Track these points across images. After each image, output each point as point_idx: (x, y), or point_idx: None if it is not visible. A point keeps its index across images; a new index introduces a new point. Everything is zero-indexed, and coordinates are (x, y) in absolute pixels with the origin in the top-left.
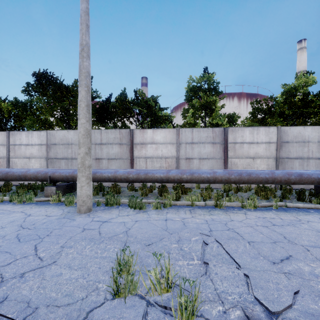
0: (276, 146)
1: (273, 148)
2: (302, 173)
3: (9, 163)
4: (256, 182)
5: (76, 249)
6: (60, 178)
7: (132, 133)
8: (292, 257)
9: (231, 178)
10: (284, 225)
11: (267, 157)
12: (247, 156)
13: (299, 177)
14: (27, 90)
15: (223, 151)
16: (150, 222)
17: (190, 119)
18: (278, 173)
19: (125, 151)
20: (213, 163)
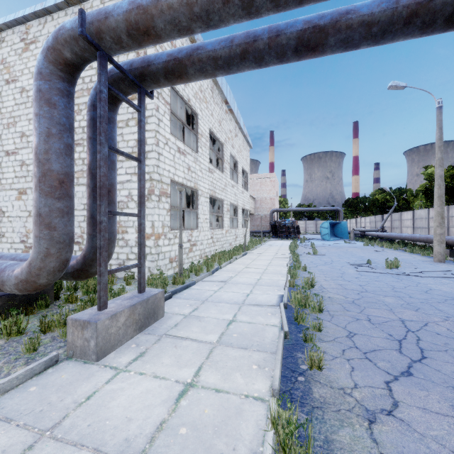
0: None
1: None
2: None
3: (448, 231)
4: None
5: None
6: (451, 243)
7: None
8: None
9: None
10: None
11: None
12: None
13: None
14: None
15: None
16: (450, 269)
17: None
18: None
19: None
20: None
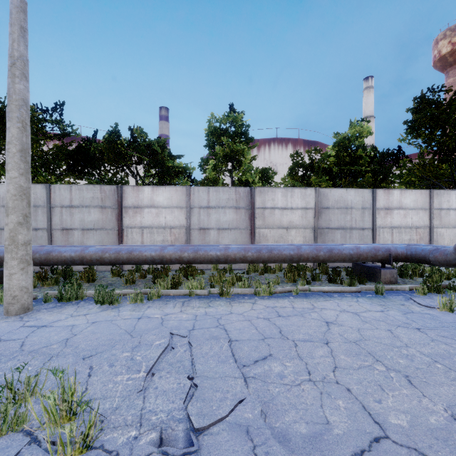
0: (314, 213)
1: (311, 215)
2: (333, 248)
3: None
4: (278, 260)
5: None
6: None
7: (121, 191)
8: (271, 357)
9: (247, 256)
10: (290, 316)
11: (303, 227)
12: (279, 226)
13: (329, 253)
14: None
15: (250, 218)
16: (113, 323)
17: (211, 173)
18: (305, 248)
19: (110, 218)
20: (237, 235)
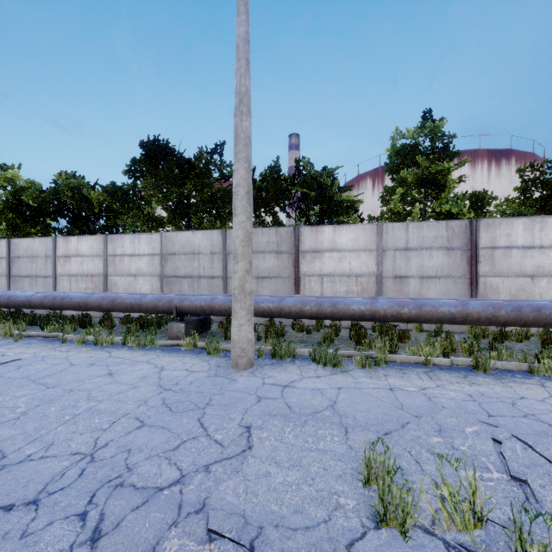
0: None
1: None
2: None
3: (107, 283)
4: None
5: (270, 433)
6: (191, 309)
7: (298, 233)
8: None
9: (498, 316)
10: None
11: None
12: (518, 273)
13: None
14: (132, 171)
15: (469, 263)
16: (364, 392)
17: (395, 205)
18: None
19: (286, 265)
20: (448, 285)
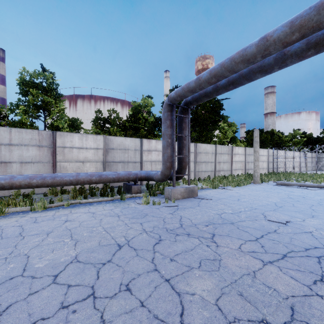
0: (103, 152)
1: (101, 153)
2: (102, 174)
3: None
4: (61, 184)
5: None
6: None
7: None
8: None
9: (32, 183)
10: (43, 221)
11: (95, 161)
12: (77, 160)
13: (99, 177)
14: None
15: (52, 154)
16: None
17: (24, 116)
18: (83, 175)
19: None
20: (40, 167)
